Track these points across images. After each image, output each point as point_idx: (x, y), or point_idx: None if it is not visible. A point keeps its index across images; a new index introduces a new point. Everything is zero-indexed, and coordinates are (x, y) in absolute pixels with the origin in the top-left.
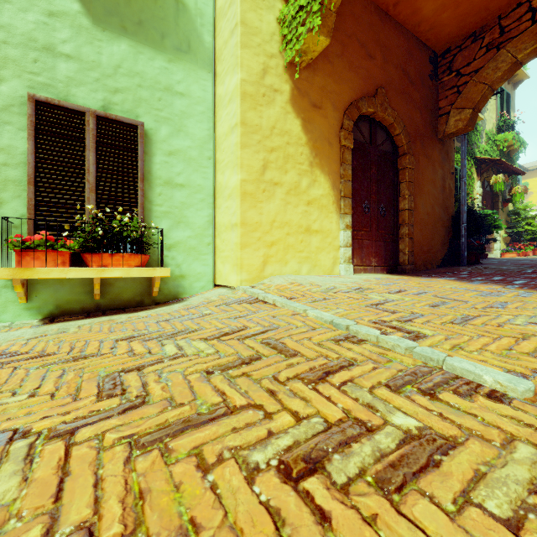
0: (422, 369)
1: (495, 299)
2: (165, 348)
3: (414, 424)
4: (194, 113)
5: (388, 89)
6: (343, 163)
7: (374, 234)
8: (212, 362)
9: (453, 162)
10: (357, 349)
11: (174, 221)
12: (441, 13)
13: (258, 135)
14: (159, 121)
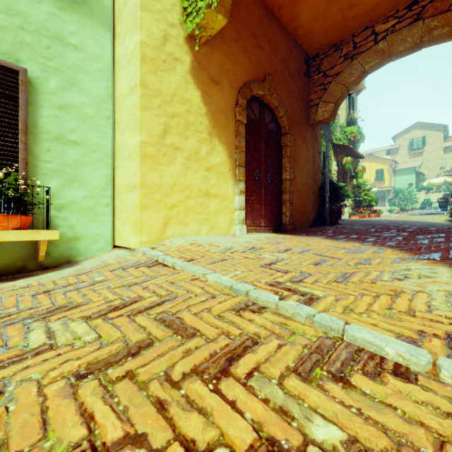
0: (325, 342)
1: (360, 255)
2: (30, 336)
3: (338, 435)
4: (90, 69)
5: (274, 77)
6: (238, 135)
7: (263, 199)
8: (88, 357)
9: (320, 144)
10: (258, 320)
11: (67, 179)
12: (314, 23)
13: (159, 99)
14: (47, 70)
